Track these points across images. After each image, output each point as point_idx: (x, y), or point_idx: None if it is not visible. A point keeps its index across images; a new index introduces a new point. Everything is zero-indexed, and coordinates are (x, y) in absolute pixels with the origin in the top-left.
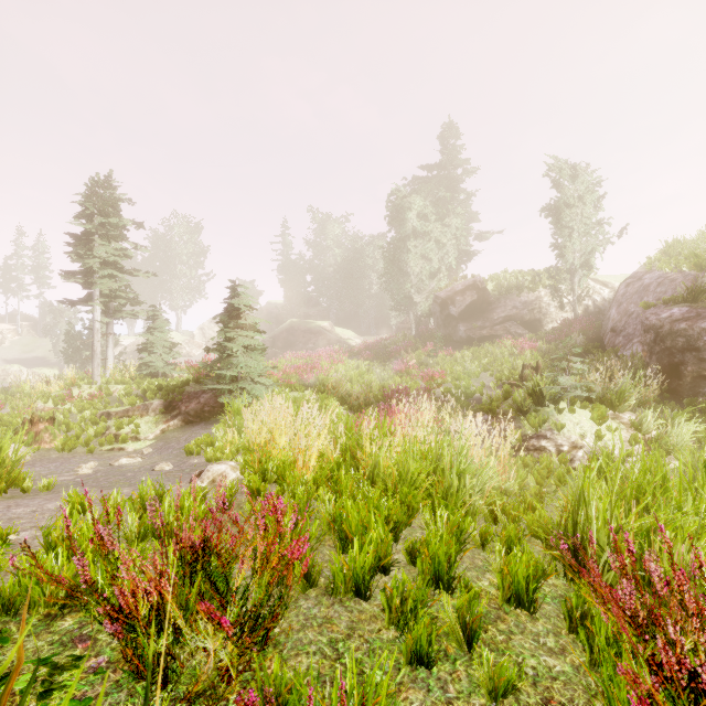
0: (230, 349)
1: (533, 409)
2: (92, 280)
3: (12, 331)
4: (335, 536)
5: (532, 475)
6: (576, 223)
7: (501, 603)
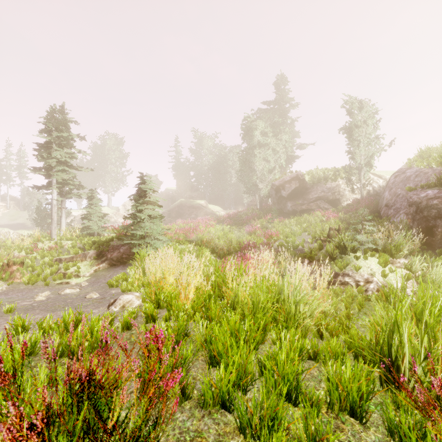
0: (139, 217)
1: (339, 256)
2: (51, 173)
3: (3, 207)
4: (207, 352)
5: (342, 302)
6: (362, 137)
7: (337, 413)
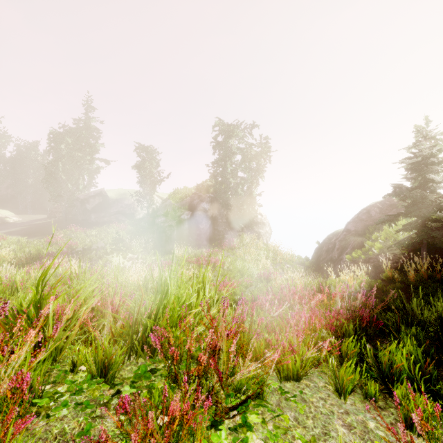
0: None
1: (105, 257)
2: None
3: None
4: None
5: None
6: (148, 172)
7: None
